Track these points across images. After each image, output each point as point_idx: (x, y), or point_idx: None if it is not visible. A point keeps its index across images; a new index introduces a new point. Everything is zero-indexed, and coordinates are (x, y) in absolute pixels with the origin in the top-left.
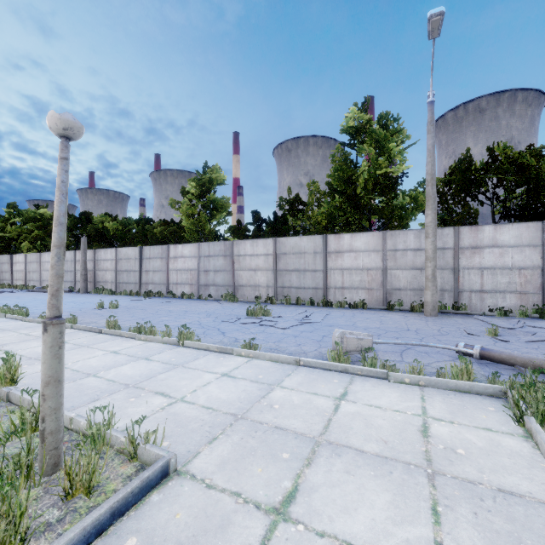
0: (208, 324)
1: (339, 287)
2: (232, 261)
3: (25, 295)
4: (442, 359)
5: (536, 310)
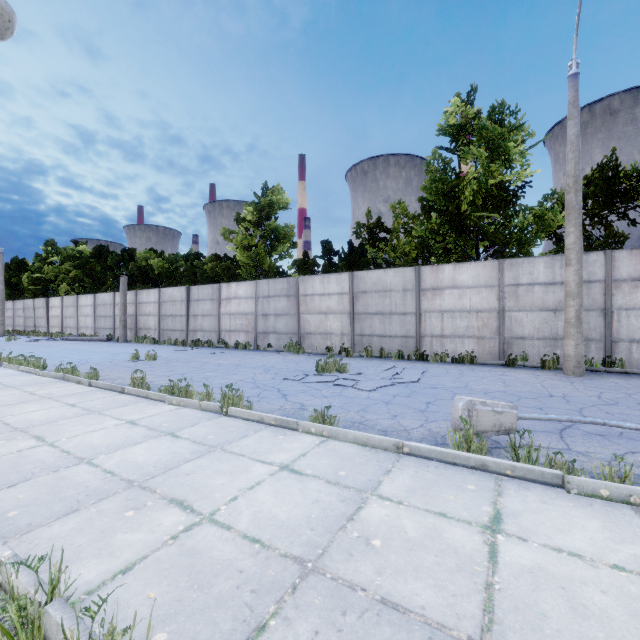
0: (265, 382)
1: (437, 335)
2: (296, 303)
3: (58, 343)
4: (637, 449)
5: None
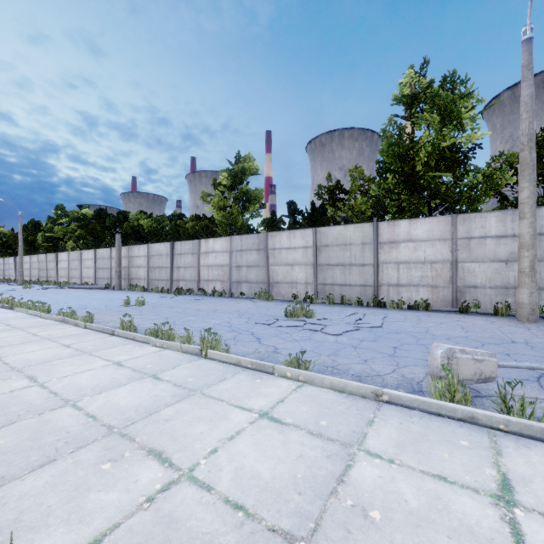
0: (239, 326)
1: (393, 284)
2: (266, 256)
3: (64, 291)
4: None
5: None
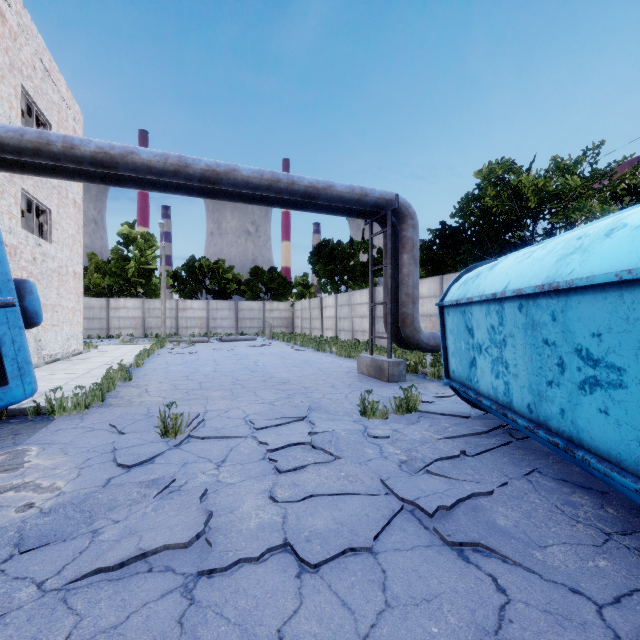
0: None
1: (117, 328)
2: None
3: None
4: None
5: (205, 334)
